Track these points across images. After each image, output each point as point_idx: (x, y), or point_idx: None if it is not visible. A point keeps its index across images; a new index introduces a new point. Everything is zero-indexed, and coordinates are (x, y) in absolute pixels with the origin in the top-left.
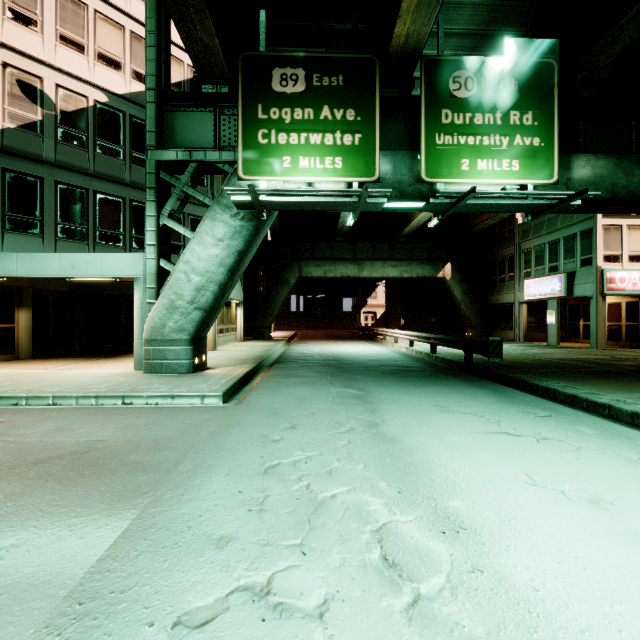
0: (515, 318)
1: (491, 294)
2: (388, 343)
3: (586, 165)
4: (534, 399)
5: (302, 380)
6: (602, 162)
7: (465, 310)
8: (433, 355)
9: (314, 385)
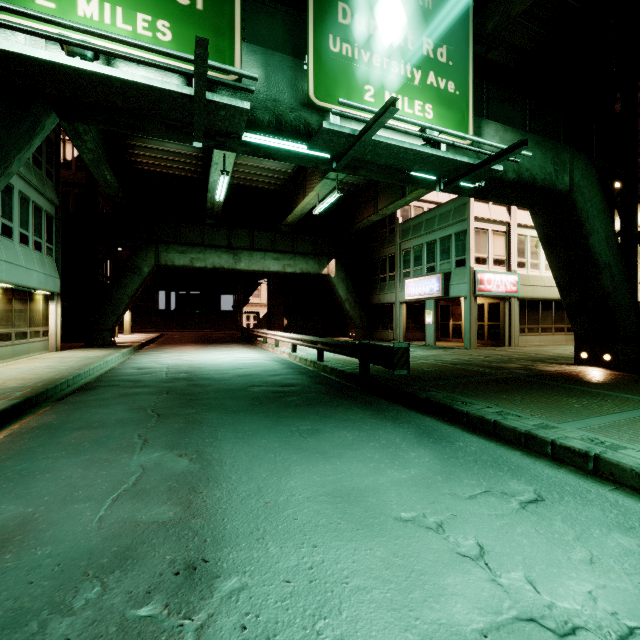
0: (396, 318)
1: (373, 294)
2: (269, 347)
3: (495, 135)
4: (480, 445)
5: (86, 438)
6: (509, 135)
7: (349, 310)
8: (321, 363)
9: (101, 453)
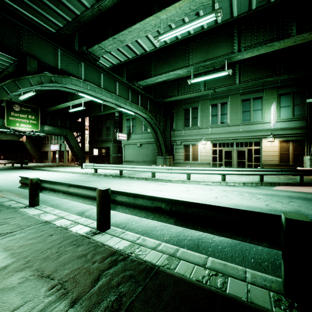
0: (49, 156)
1: (42, 148)
2: None
3: (47, 127)
4: (29, 170)
5: None
6: (51, 127)
7: (32, 153)
8: (12, 166)
9: None
